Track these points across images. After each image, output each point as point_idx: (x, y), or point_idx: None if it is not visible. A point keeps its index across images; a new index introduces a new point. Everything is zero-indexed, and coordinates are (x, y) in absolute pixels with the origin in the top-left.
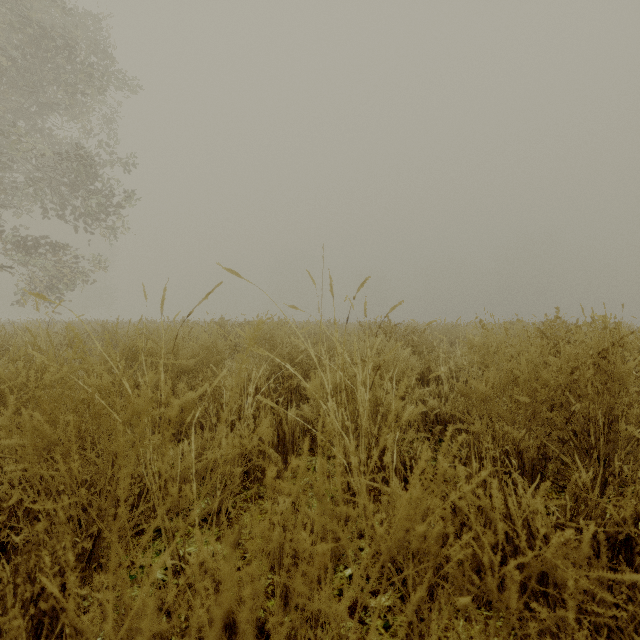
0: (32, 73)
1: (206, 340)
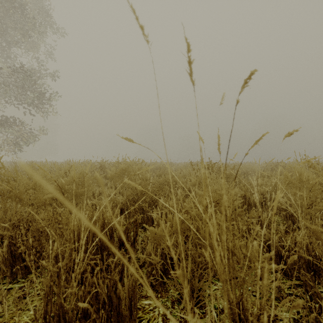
0: (1, 23)
1: (72, 176)
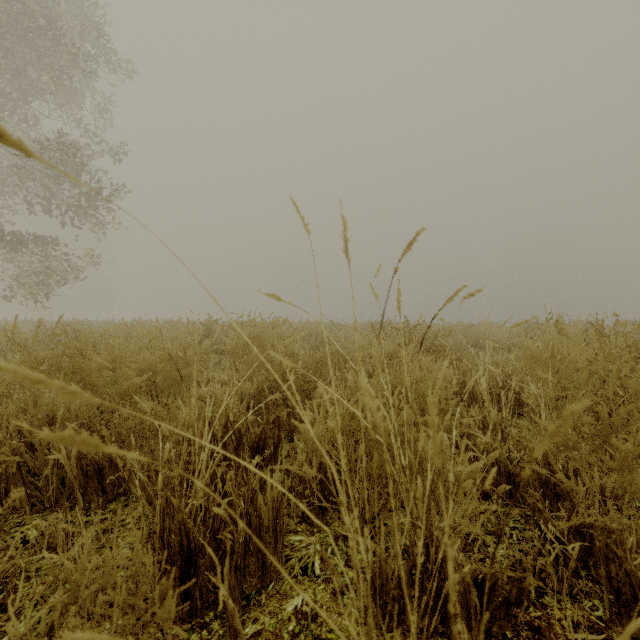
0: (12, 54)
1: (168, 347)
